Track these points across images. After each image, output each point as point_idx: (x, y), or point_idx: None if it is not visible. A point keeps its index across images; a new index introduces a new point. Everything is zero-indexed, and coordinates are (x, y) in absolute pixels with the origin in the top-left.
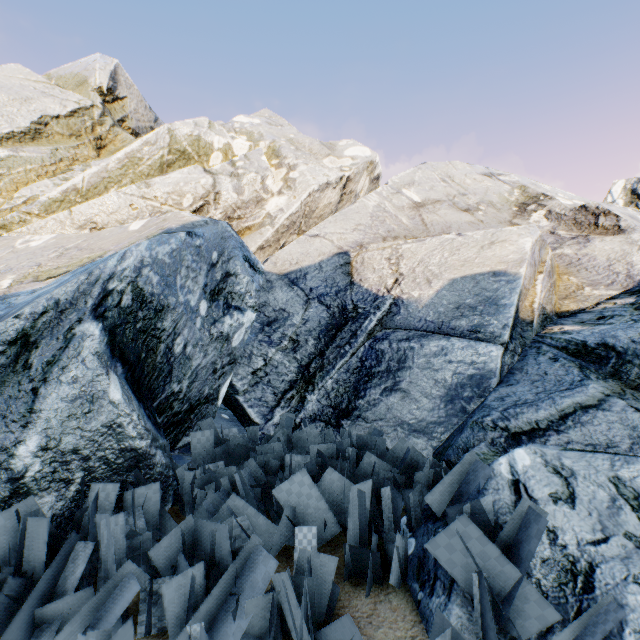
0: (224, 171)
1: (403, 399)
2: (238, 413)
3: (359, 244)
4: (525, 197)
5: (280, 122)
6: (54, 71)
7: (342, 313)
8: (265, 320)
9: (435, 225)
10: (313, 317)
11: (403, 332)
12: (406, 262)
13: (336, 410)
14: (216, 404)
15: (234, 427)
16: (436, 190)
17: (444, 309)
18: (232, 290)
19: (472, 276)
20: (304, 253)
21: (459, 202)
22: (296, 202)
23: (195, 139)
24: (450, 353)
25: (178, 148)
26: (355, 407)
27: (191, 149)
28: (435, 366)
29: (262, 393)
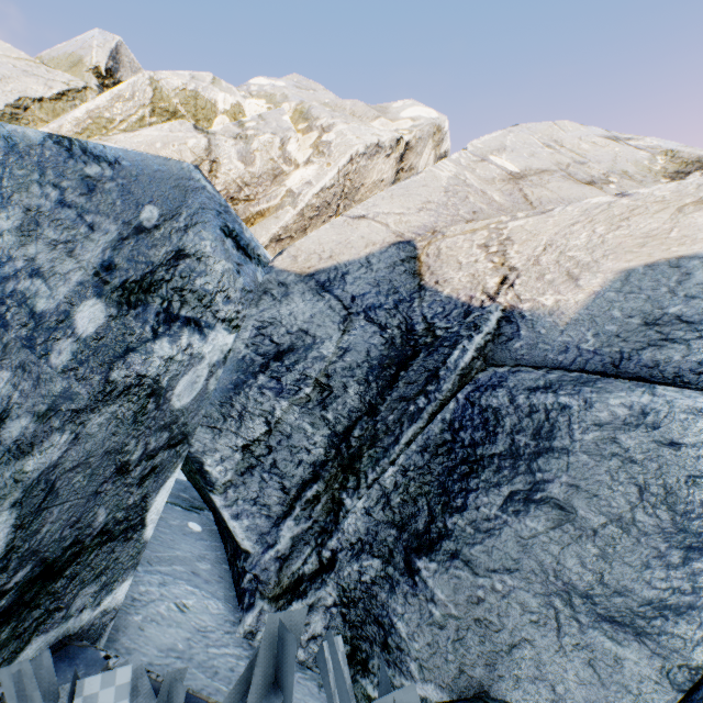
0: (226, 132)
1: (560, 526)
2: (219, 520)
3: (429, 230)
4: (678, 164)
5: (312, 86)
6: (46, 53)
7: (407, 338)
8: (272, 349)
9: (545, 203)
10: (357, 344)
11: (534, 373)
12: (519, 248)
13: (404, 533)
14: (139, 537)
15: (205, 554)
16: (539, 157)
17: (619, 327)
18: (185, 285)
19: (672, 262)
20: (342, 242)
21: (577, 172)
22: (331, 170)
23: (190, 96)
24: (667, 423)
25: (165, 107)
26: (445, 531)
27: (185, 110)
28: (632, 452)
29: (259, 488)
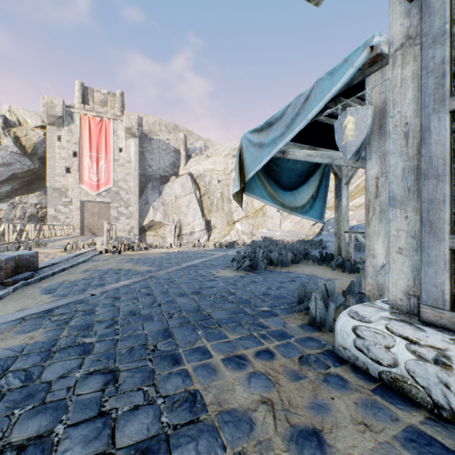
0: None
1: None
2: None
3: None
4: None
5: None
6: None
7: None
8: None
9: None
10: None
11: None
12: None
13: None
14: None
15: None
16: None
17: None
18: None
19: None
20: None
21: None
22: None
23: None
24: None
25: None
26: None
27: None
28: None
29: None
